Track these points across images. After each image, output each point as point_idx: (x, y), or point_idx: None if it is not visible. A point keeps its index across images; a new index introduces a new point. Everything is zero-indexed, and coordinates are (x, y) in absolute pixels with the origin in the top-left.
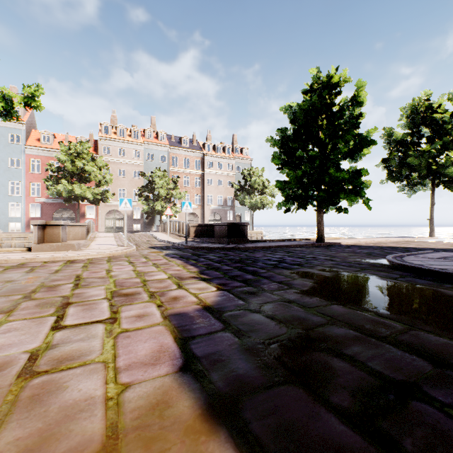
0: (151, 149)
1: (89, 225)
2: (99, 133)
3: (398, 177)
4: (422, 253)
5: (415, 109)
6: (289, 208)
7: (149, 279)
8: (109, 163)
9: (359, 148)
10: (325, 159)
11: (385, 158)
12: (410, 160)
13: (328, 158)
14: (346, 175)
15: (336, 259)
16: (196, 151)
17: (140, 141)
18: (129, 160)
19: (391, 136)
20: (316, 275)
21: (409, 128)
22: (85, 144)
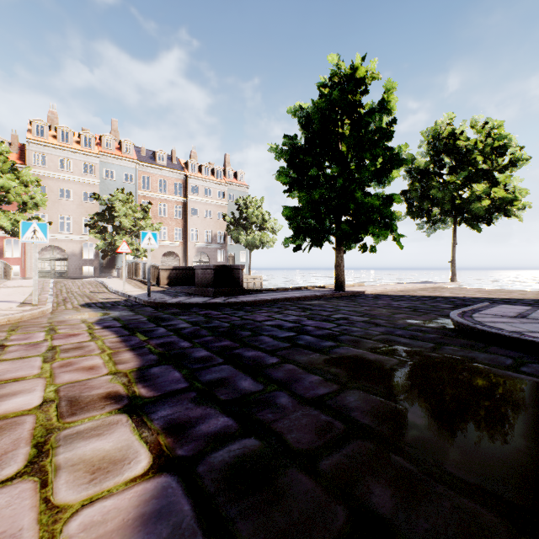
0: (110, 164)
1: None
2: (27, 134)
3: (419, 212)
4: (481, 306)
5: (438, 134)
6: (300, 245)
7: None
8: (44, 179)
9: (388, 169)
10: (348, 180)
11: (404, 190)
12: (434, 192)
13: (352, 178)
14: (377, 200)
15: (380, 321)
16: (176, 171)
17: (94, 152)
18: (76, 176)
19: (412, 164)
20: (377, 368)
21: (431, 156)
22: None
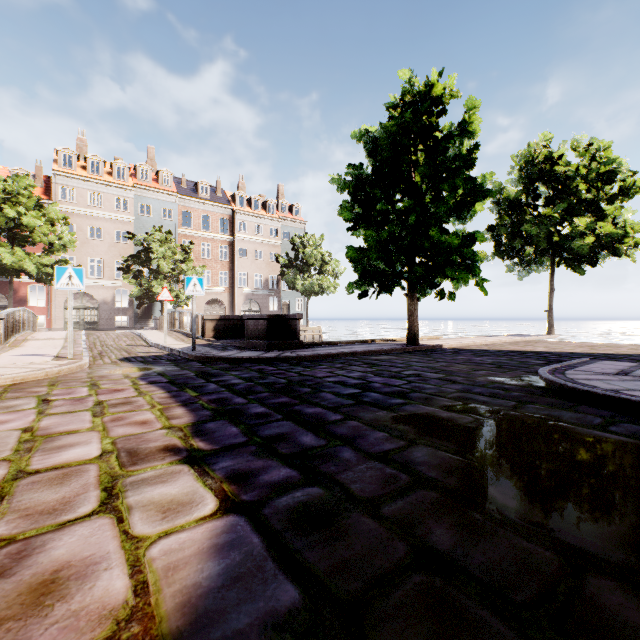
0: (146, 198)
1: (16, 318)
2: (54, 165)
3: (508, 252)
4: (578, 363)
5: (531, 158)
6: (367, 291)
7: (39, 465)
8: (72, 216)
9: (470, 201)
10: (423, 215)
11: (491, 225)
12: (527, 228)
13: (427, 213)
14: (456, 239)
15: (457, 378)
16: (221, 205)
17: (128, 184)
18: (108, 212)
19: (500, 194)
20: (449, 426)
21: (523, 184)
22: (24, 179)
